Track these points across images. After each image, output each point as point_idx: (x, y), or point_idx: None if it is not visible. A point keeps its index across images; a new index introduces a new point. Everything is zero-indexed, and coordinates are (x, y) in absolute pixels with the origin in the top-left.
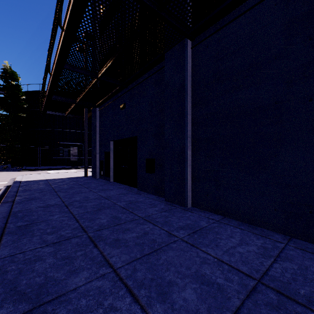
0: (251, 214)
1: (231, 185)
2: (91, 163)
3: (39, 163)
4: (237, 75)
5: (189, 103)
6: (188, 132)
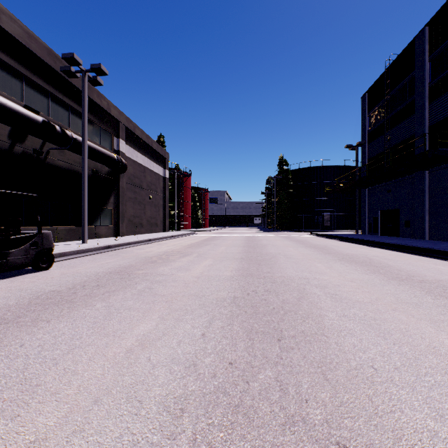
0: None
1: (442, 229)
2: (342, 228)
3: (299, 227)
4: (444, 189)
5: (426, 196)
6: (425, 209)
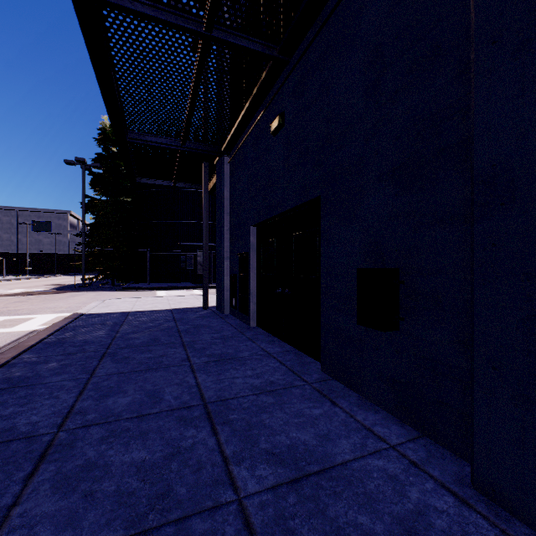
0: None
1: None
2: None
3: (151, 277)
4: None
5: None
6: None
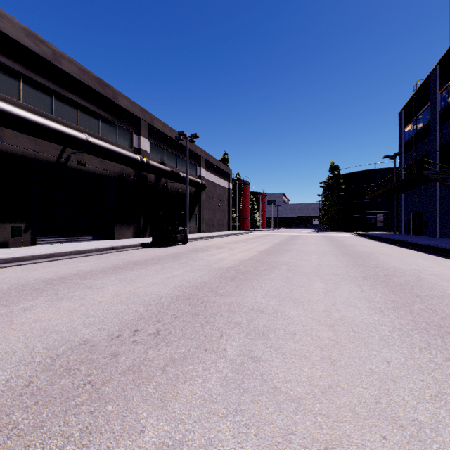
0: (449, 236)
1: (446, 229)
2: (397, 229)
3: (351, 228)
4: (447, 197)
5: (437, 202)
6: (436, 212)
